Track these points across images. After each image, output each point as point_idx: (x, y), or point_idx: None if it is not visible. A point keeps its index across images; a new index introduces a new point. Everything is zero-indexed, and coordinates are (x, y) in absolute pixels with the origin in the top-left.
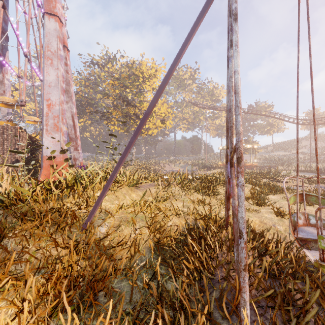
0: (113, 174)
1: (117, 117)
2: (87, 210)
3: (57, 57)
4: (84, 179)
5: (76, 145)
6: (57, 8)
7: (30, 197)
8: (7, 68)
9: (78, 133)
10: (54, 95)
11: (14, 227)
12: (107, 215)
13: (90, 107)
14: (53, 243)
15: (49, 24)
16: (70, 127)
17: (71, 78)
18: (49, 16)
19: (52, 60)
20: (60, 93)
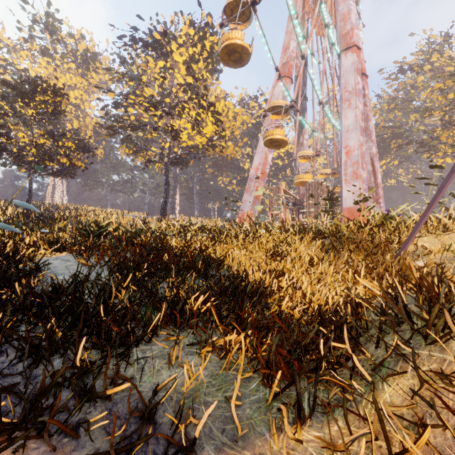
0: (432, 201)
1: (449, 141)
2: (399, 247)
3: (355, 94)
4: (393, 220)
5: (377, 197)
6: (354, 36)
7: (345, 230)
8: (305, 129)
9: (380, 180)
10: (352, 139)
11: (338, 247)
12: (425, 254)
13: (397, 139)
14: (368, 262)
15: (345, 61)
16: (368, 174)
17: (369, 110)
18: (345, 53)
19: (349, 101)
20: (358, 134)
